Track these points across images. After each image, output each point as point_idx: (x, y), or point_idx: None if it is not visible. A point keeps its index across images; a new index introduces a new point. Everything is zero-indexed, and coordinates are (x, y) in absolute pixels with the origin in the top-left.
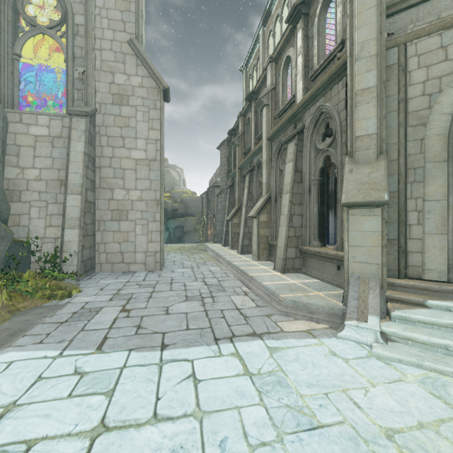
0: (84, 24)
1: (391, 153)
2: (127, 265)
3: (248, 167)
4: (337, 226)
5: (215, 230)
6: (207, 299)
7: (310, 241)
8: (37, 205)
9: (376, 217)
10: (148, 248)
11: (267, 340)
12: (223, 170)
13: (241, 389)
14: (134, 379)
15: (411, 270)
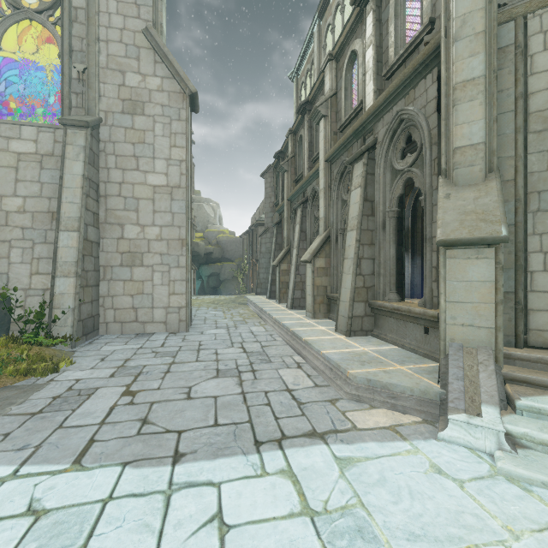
0: (85, 7)
1: (504, 171)
2: (141, 325)
3: (299, 198)
4: (425, 274)
5: (258, 278)
6: (246, 374)
7: (384, 293)
8: (20, 246)
9: (488, 261)
10: (170, 302)
11: (334, 444)
12: (268, 204)
13: (297, 547)
14: (121, 525)
15: (534, 335)
